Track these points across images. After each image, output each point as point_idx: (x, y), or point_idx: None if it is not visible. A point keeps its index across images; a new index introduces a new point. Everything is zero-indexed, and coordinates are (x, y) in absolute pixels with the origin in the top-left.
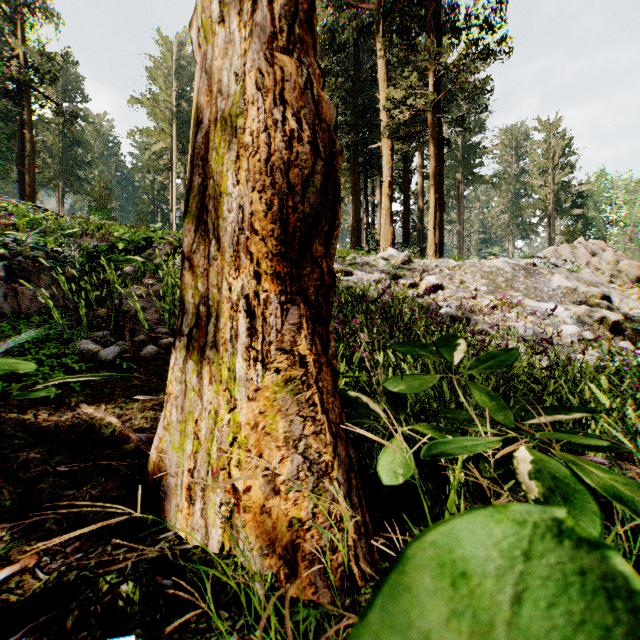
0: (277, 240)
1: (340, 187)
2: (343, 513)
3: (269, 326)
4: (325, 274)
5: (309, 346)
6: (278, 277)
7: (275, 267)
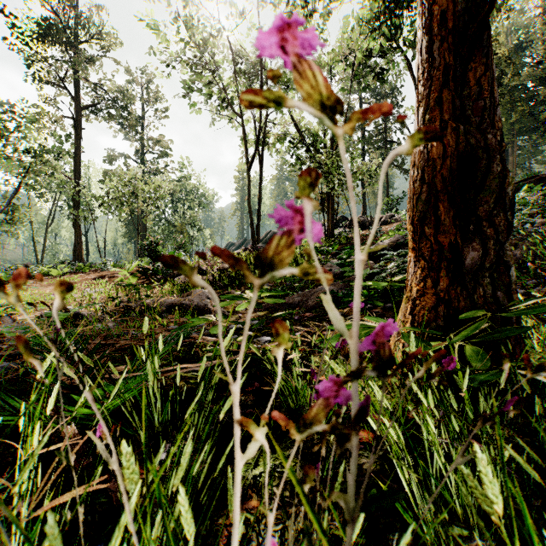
0: (411, 232)
1: (439, 191)
2: (395, 355)
3: (409, 273)
4: (433, 244)
5: (417, 283)
6: (414, 249)
7: (413, 245)
